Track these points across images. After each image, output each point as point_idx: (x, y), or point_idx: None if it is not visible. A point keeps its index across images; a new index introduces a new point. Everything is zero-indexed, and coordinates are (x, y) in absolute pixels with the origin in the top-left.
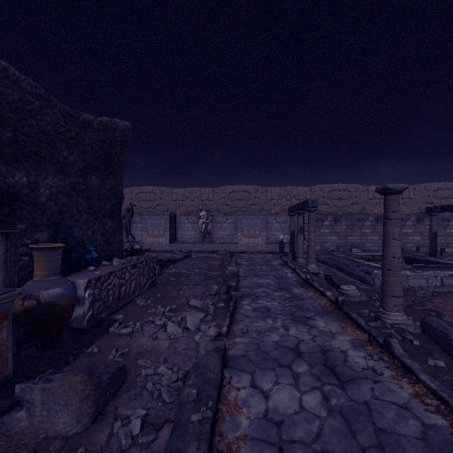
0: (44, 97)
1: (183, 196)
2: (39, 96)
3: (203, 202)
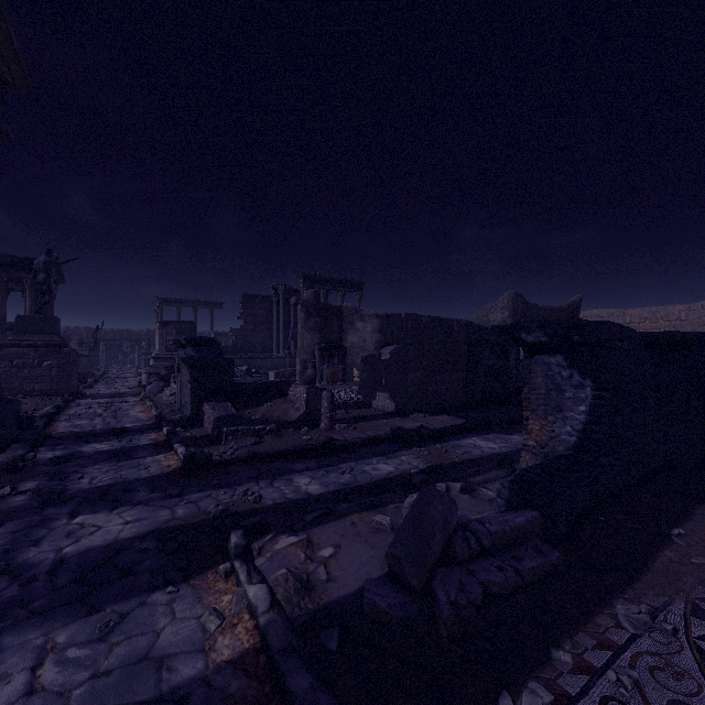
0: (551, 308)
1: (640, 318)
2: (550, 309)
3: (670, 324)
